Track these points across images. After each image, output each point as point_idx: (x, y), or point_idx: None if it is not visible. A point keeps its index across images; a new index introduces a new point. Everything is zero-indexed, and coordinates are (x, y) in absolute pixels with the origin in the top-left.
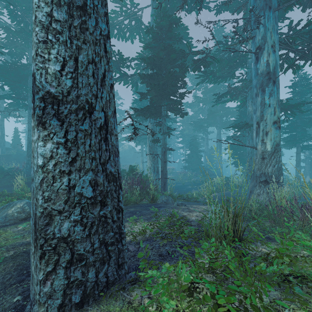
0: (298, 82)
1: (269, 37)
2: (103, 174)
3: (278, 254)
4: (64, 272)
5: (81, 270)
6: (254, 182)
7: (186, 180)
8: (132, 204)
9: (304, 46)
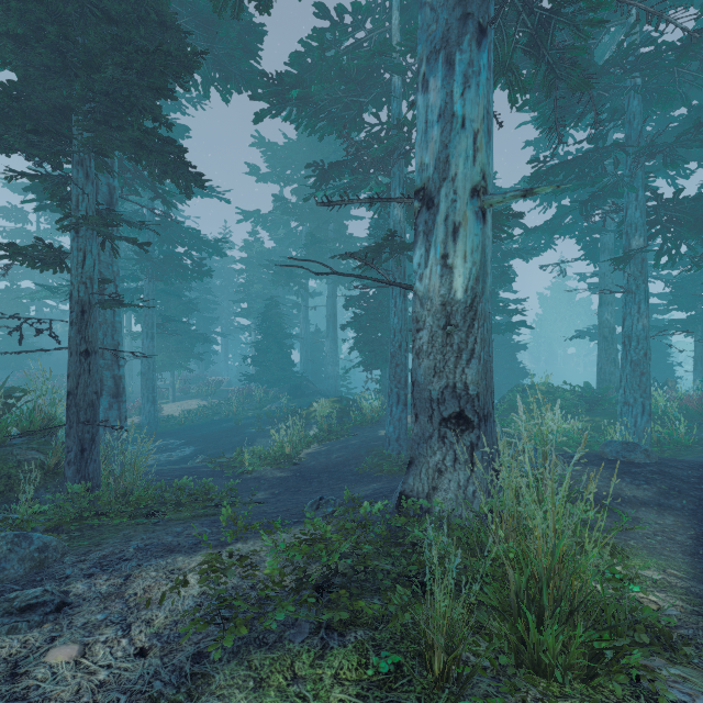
0: None
1: None
2: None
3: None
4: None
5: None
6: (418, 423)
7: (250, 411)
8: None
9: None
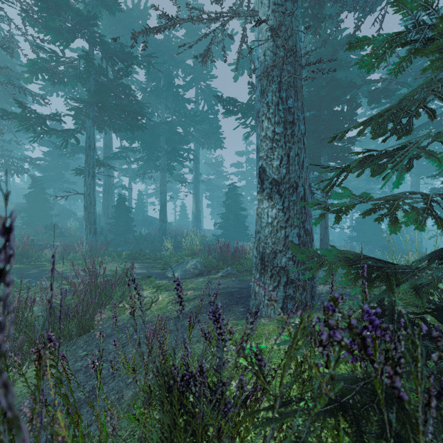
0: None
1: None
2: (303, 230)
3: None
4: (283, 288)
5: (293, 289)
6: None
7: None
8: None
9: None
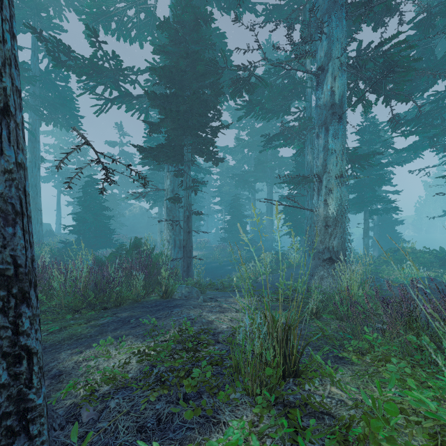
0: (366, 127)
1: (334, 54)
2: None
3: (367, 430)
4: None
5: None
6: (315, 261)
7: (225, 258)
8: (130, 303)
9: (377, 74)
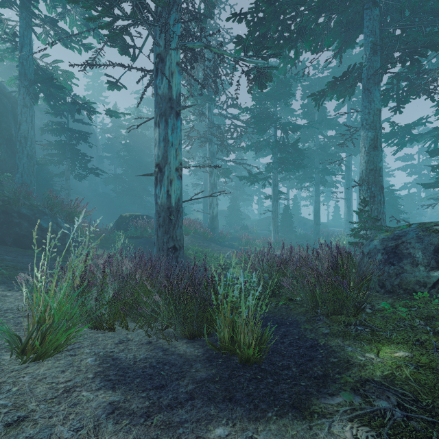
0: None
1: None
2: None
3: None
4: None
5: None
6: None
7: None
8: None
9: None
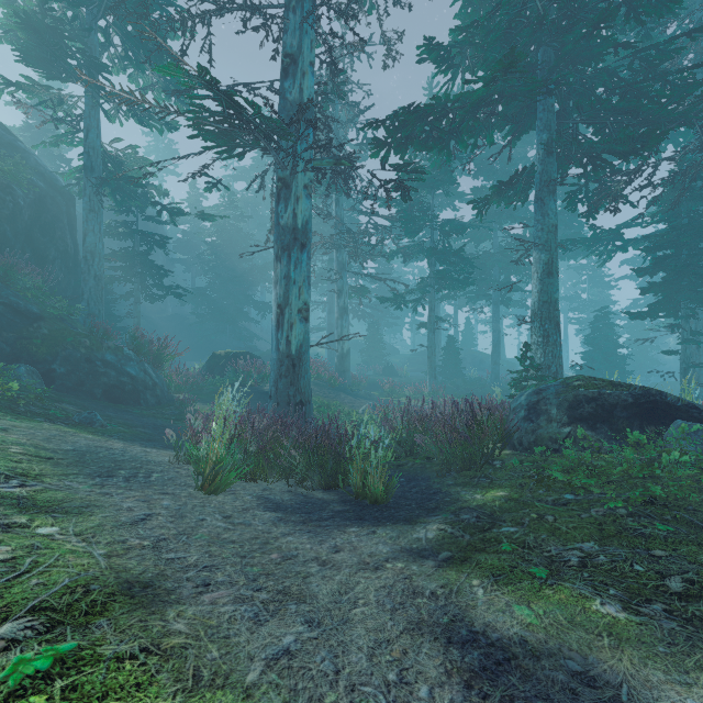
0: None
1: None
2: None
3: None
4: None
5: None
6: None
7: None
8: None
9: None
